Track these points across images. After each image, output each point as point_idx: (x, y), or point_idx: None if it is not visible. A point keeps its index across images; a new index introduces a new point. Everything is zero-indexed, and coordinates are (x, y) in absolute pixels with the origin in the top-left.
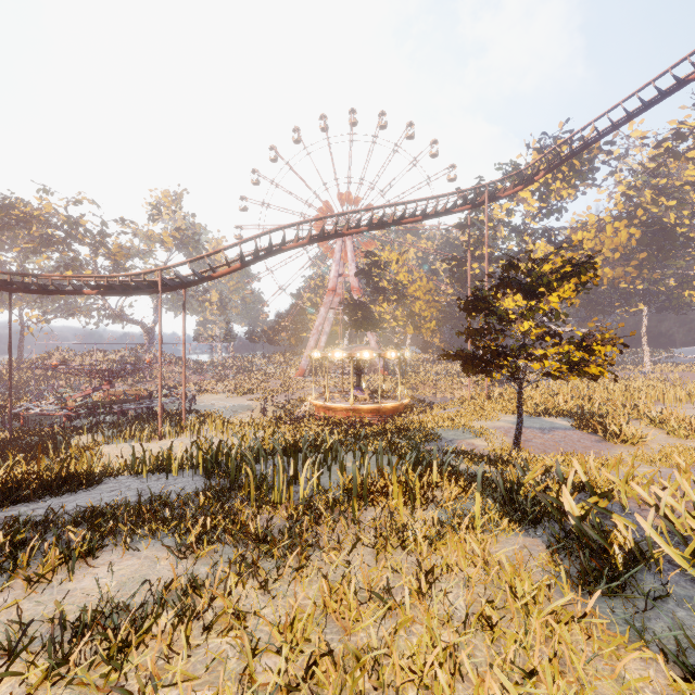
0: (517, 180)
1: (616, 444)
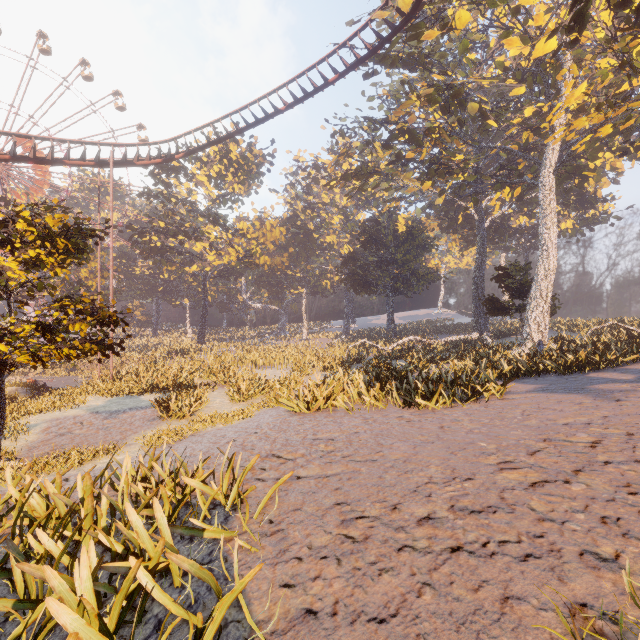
0: (195, 163)
1: (165, 420)
